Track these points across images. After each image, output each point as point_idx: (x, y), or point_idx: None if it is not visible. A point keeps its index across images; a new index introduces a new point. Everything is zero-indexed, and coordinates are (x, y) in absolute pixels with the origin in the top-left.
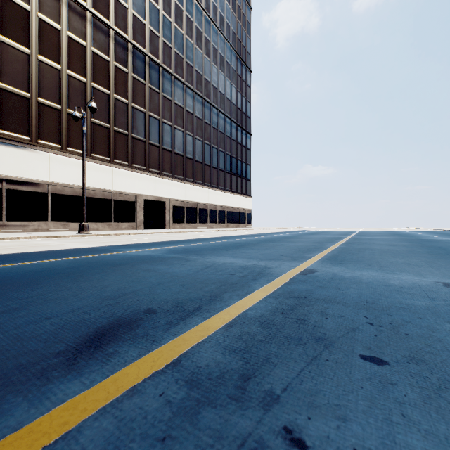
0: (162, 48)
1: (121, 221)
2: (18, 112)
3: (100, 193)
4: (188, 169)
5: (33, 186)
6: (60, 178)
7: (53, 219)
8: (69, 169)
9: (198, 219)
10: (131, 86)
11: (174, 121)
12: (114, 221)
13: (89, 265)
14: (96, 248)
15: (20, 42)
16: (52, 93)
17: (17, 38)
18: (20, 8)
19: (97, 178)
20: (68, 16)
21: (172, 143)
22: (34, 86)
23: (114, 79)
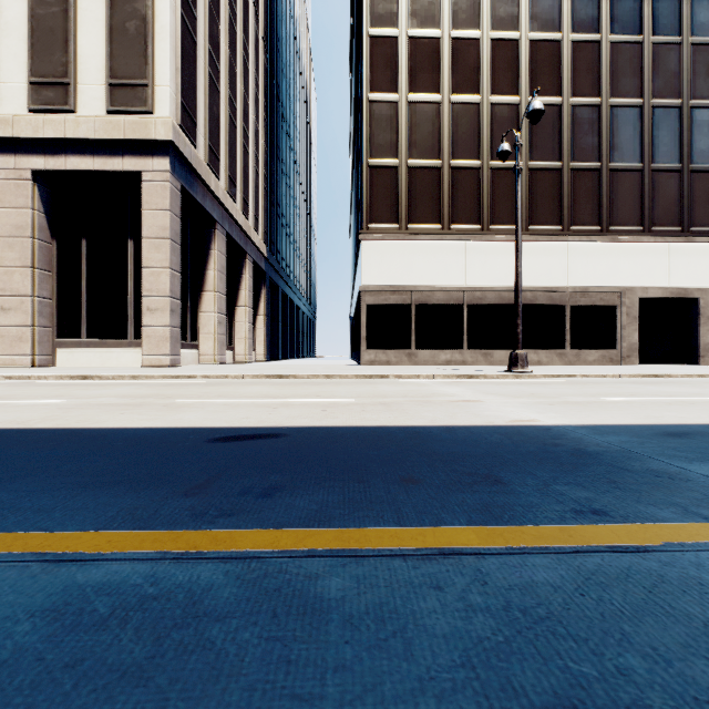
0: None
1: (584, 348)
2: (428, 193)
3: (544, 294)
4: None
5: (444, 297)
6: (479, 279)
7: (469, 346)
8: (492, 260)
9: None
10: (606, 64)
11: None
12: (571, 348)
13: None
14: (576, 439)
15: (429, 91)
16: (468, 146)
17: (427, 86)
18: (429, 42)
19: (537, 268)
20: (491, 6)
21: None
22: (446, 145)
23: (569, 70)
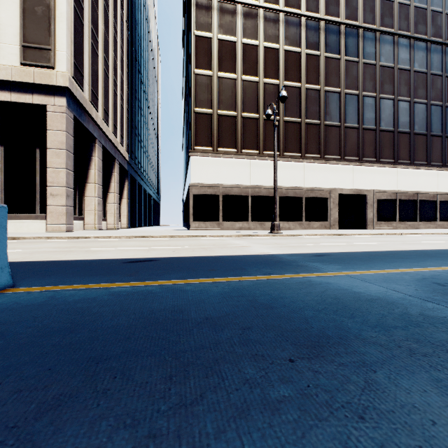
0: (362, 5)
1: (312, 220)
2: (229, 131)
3: (292, 191)
4: (400, 148)
5: (238, 191)
6: (257, 181)
7: (252, 219)
8: (264, 171)
9: (419, 216)
10: (323, 68)
11: (379, 89)
12: (305, 220)
13: (248, 319)
14: (280, 257)
15: (230, 72)
16: (252, 106)
17: (228, 69)
18: (230, 44)
19: (288, 176)
20: (264, 28)
21: (376, 119)
22: (239, 104)
23: (305, 69)
